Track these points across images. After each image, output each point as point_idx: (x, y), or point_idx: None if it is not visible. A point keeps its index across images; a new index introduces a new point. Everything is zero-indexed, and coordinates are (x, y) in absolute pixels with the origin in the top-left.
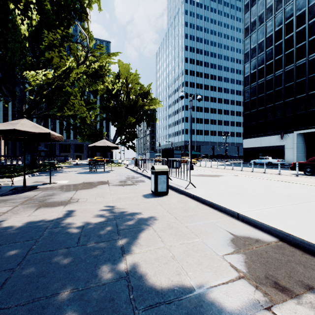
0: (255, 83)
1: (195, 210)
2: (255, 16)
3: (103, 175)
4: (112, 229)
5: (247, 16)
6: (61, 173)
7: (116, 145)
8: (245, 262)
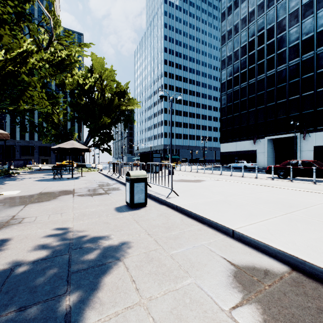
0: (231, 90)
1: (180, 227)
2: (231, 25)
3: (69, 182)
4: (60, 272)
5: (224, 24)
6: (14, 180)
7: (87, 148)
8: (265, 321)
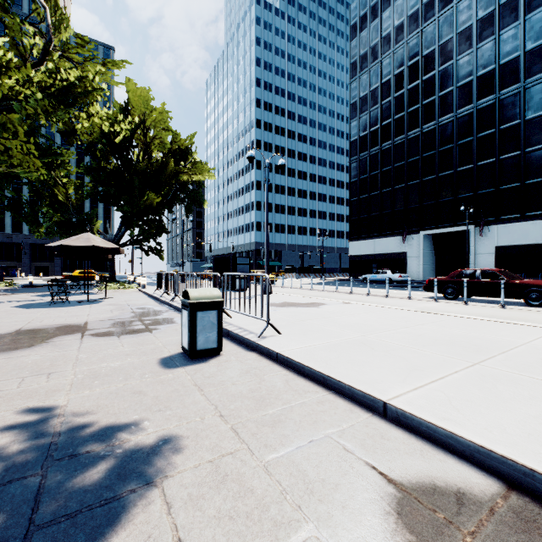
0: (366, 153)
1: (283, 397)
2: (366, 46)
3: (80, 309)
4: (9, 526)
5: (355, 44)
6: None
7: (115, 246)
8: None
